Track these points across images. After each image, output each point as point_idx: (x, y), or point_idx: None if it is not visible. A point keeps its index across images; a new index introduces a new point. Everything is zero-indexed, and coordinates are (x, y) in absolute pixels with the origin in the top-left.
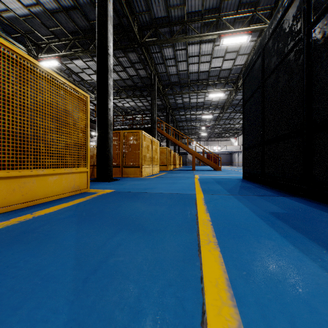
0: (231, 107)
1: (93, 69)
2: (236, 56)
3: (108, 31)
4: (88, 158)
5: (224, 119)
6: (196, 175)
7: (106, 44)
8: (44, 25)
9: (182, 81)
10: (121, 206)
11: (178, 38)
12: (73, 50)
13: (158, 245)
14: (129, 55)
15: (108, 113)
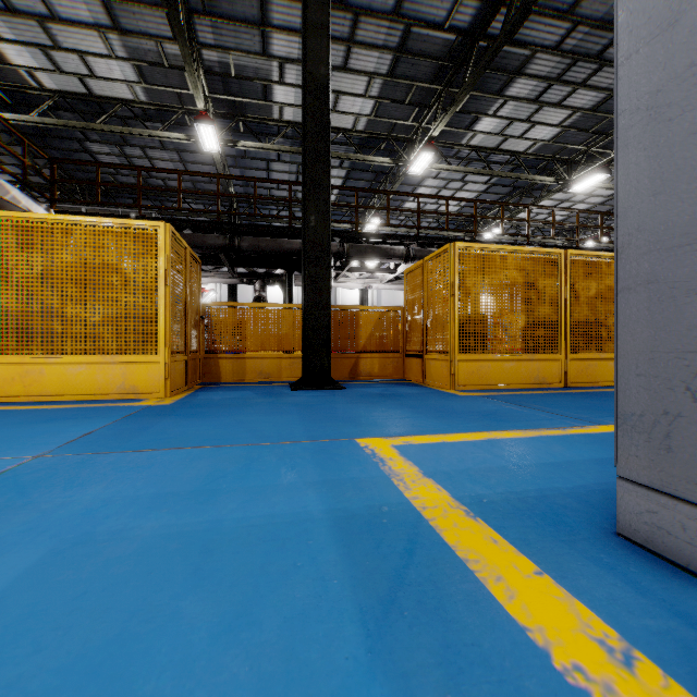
0: None
1: None
2: None
3: None
4: None
5: None
6: None
7: None
8: (582, 131)
9: None
10: None
11: None
12: None
13: None
14: None
15: None
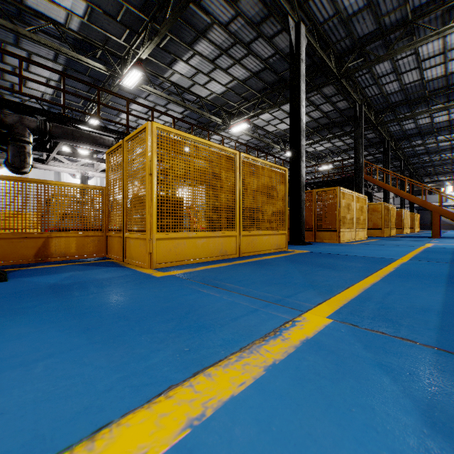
0: None
1: (279, 119)
2: None
3: (301, 91)
4: (287, 222)
5: None
6: (428, 244)
7: (298, 106)
8: (237, 94)
9: (412, 97)
10: (317, 260)
11: (396, 50)
12: (260, 107)
13: (341, 273)
14: (323, 90)
15: (301, 175)
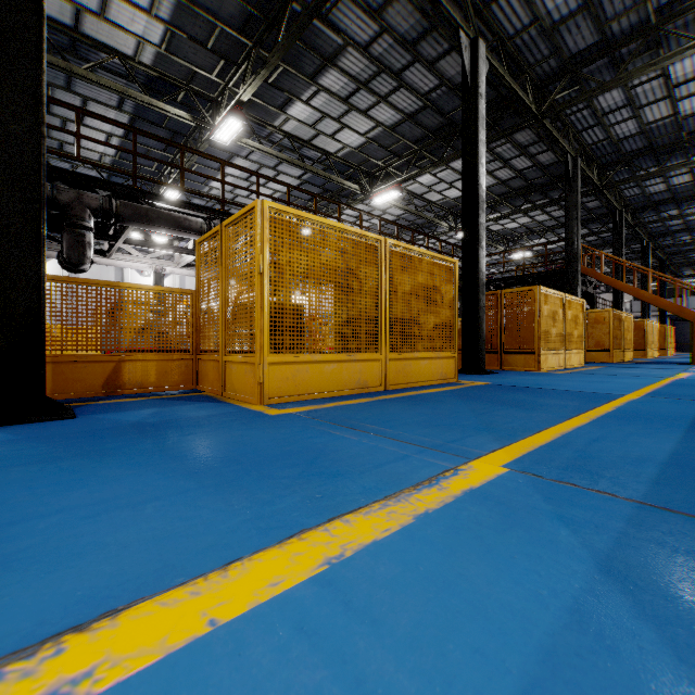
0: None
1: (446, 182)
2: None
3: (478, 142)
4: (456, 339)
5: None
6: (681, 373)
7: (475, 165)
8: (382, 147)
9: (660, 142)
10: (501, 395)
11: (630, 73)
12: (417, 165)
13: (533, 413)
14: (515, 136)
15: (479, 269)
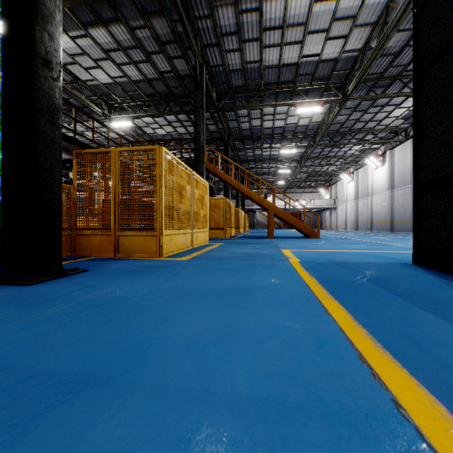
0: (328, 136)
1: (91, 57)
2: (351, 28)
3: None
4: None
5: (312, 157)
6: (284, 251)
7: None
8: None
9: (251, 86)
10: None
11: None
12: None
13: None
14: (153, 23)
15: (40, 71)
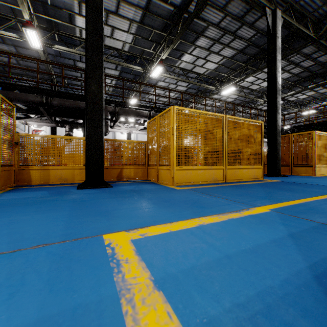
0: None
1: (261, 79)
2: None
3: (276, 61)
4: (262, 159)
5: None
6: None
7: (275, 73)
8: (226, 67)
9: None
10: (283, 186)
11: None
12: (245, 73)
13: (296, 193)
14: (302, 50)
15: (277, 124)
